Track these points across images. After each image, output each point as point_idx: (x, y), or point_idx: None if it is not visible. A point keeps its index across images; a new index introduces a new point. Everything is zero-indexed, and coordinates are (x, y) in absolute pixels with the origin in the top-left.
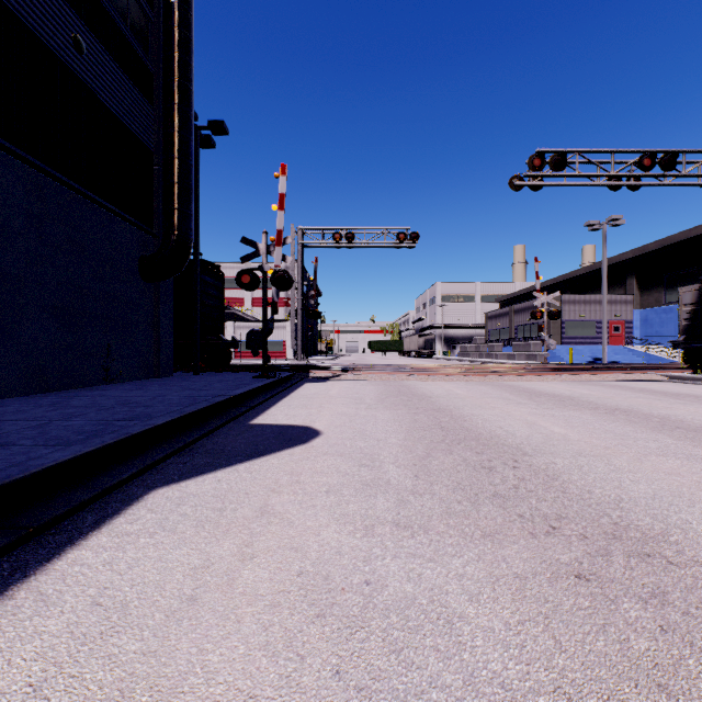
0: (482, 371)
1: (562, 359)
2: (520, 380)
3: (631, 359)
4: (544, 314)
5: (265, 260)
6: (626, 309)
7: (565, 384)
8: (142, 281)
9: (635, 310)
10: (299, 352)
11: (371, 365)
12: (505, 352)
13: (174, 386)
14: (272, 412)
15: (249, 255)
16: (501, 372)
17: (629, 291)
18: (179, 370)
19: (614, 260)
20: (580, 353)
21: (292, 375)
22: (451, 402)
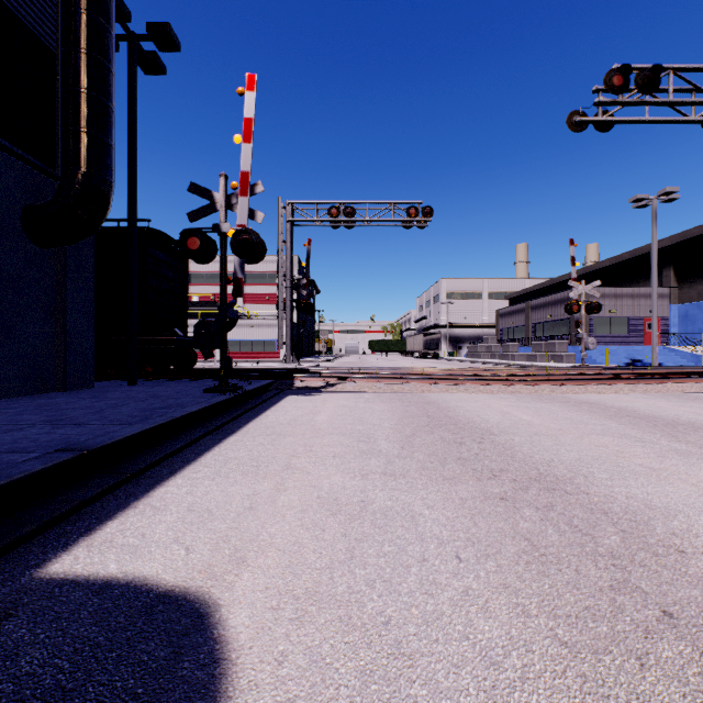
0: (521, 377)
1: (594, 360)
2: (586, 391)
3: (674, 360)
4: (581, 307)
5: (224, 216)
6: (663, 304)
7: (662, 399)
8: (30, 244)
9: (673, 305)
10: (288, 353)
11: (376, 369)
12: (523, 353)
13: (42, 412)
14: (163, 496)
15: (200, 209)
16: (555, 380)
17: (665, 283)
18: (119, 376)
19: (647, 249)
20: (615, 354)
21: (269, 385)
22: (541, 447)
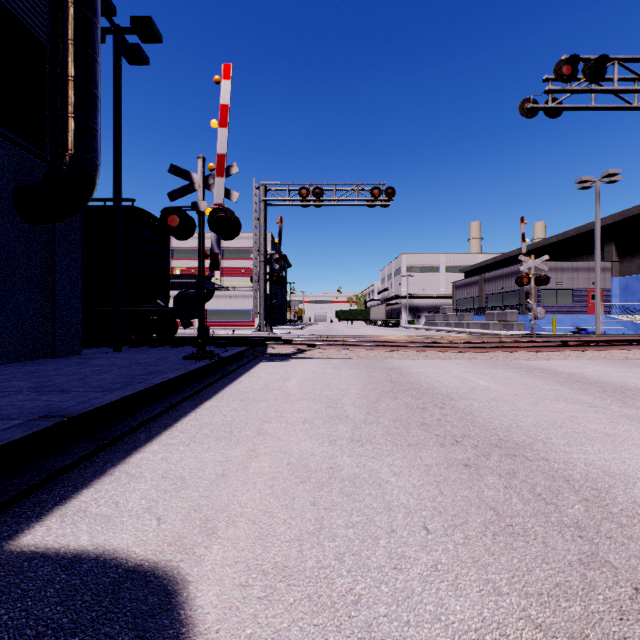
0: (476, 344)
1: (542, 328)
2: (537, 357)
3: (616, 328)
4: (531, 279)
5: (202, 195)
6: (605, 277)
7: (608, 365)
8: (21, 221)
9: (614, 278)
10: (262, 322)
11: (342, 337)
12: (477, 321)
13: (30, 379)
14: (139, 463)
15: (180, 189)
16: (508, 347)
17: (607, 258)
18: (105, 344)
19: (591, 226)
20: (561, 323)
21: (244, 351)
22: (500, 413)
